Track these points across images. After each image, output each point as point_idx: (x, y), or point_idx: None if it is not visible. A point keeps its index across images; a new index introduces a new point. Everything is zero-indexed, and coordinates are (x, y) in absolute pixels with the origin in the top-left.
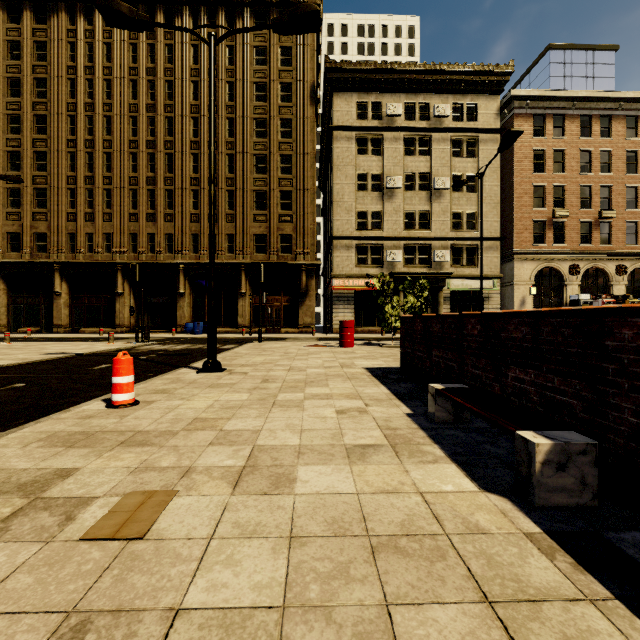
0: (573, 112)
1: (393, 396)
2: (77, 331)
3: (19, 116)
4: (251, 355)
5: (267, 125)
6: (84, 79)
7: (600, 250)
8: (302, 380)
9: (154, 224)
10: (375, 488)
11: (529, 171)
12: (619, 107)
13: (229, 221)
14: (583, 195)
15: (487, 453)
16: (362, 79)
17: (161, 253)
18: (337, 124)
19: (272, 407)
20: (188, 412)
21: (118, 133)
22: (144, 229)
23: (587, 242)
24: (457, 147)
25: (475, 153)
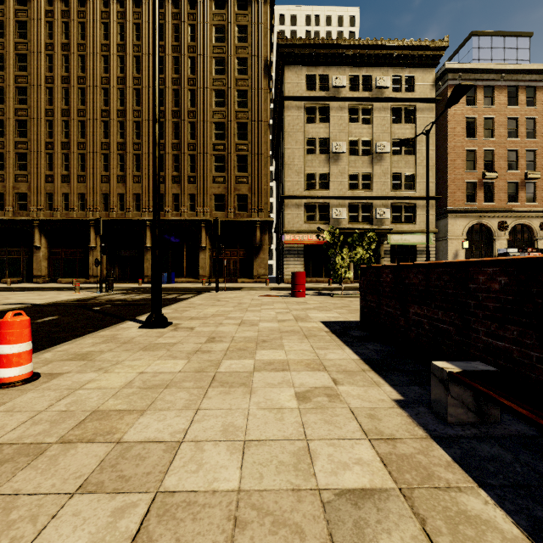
0: (501, 83)
1: (365, 365)
2: (55, 281)
3: (3, 88)
4: (204, 306)
5: (225, 96)
6: (61, 55)
7: (526, 208)
8: (253, 339)
9: (123, 185)
10: None
11: (461, 137)
12: None
13: (191, 182)
14: (510, 158)
15: None
16: (311, 54)
17: (130, 211)
18: (288, 95)
19: (209, 386)
20: (91, 397)
21: (91, 103)
22: (114, 189)
23: (514, 201)
24: (396, 115)
25: (413, 121)
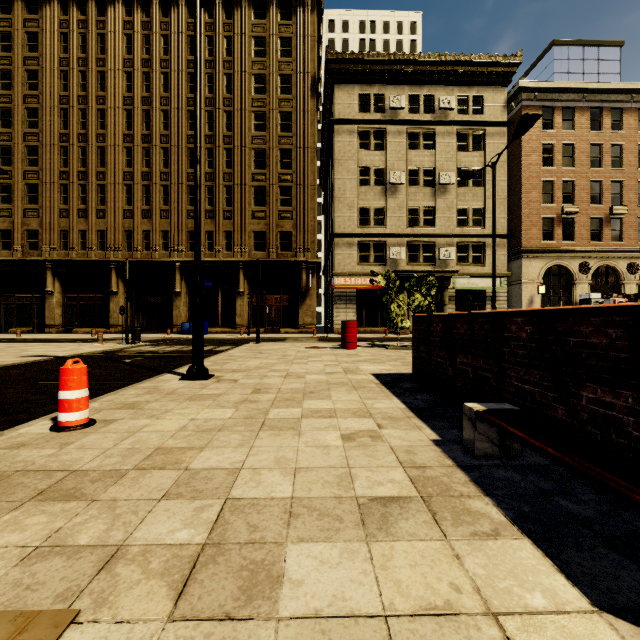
0: (583, 104)
1: (411, 413)
2: (70, 331)
3: (10, 109)
4: (245, 358)
5: (266, 118)
6: (77, 71)
7: (611, 247)
8: (300, 390)
9: (149, 221)
10: (414, 601)
11: (537, 166)
12: (631, 99)
13: (227, 218)
14: (593, 190)
15: (568, 515)
16: (364, 70)
17: (156, 251)
18: (338, 117)
19: (260, 430)
20: (151, 438)
21: (112, 127)
22: (139, 226)
23: (597, 239)
24: (463, 141)
25: (481, 147)
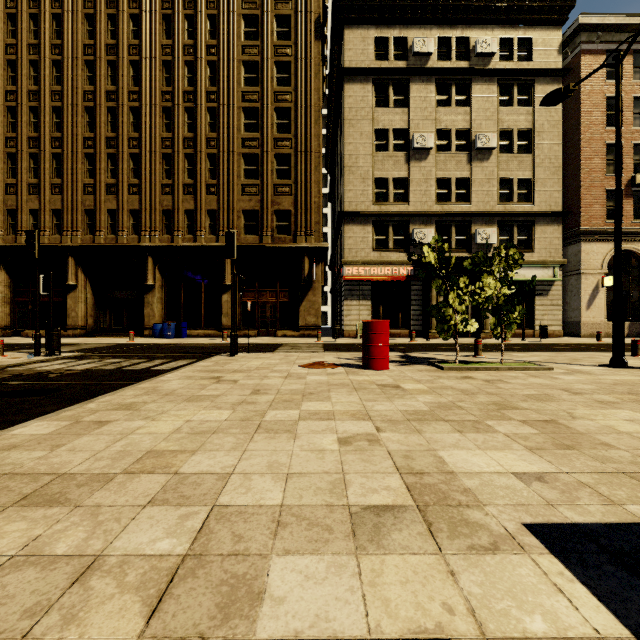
0: None
1: None
2: (20, 334)
3: None
4: (168, 401)
5: (259, 69)
6: (27, 14)
7: None
8: None
9: (115, 197)
10: None
11: (601, 125)
12: None
13: (210, 193)
14: None
15: None
16: (382, 7)
17: (124, 234)
18: (349, 66)
19: None
20: None
21: (70, 82)
22: (102, 204)
23: None
24: (505, 95)
25: (529, 103)
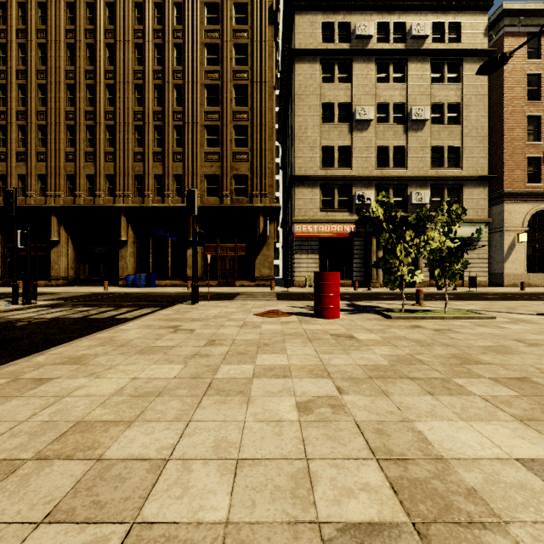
0: None
1: None
2: (10, 284)
3: None
4: (120, 354)
5: (219, 51)
6: (16, 2)
7: None
8: None
9: (93, 164)
10: None
11: (522, 99)
12: None
13: (177, 160)
14: None
15: None
16: None
17: (100, 196)
18: (299, 48)
19: None
20: None
21: (53, 62)
22: (82, 169)
23: None
24: (437, 73)
25: (458, 80)
